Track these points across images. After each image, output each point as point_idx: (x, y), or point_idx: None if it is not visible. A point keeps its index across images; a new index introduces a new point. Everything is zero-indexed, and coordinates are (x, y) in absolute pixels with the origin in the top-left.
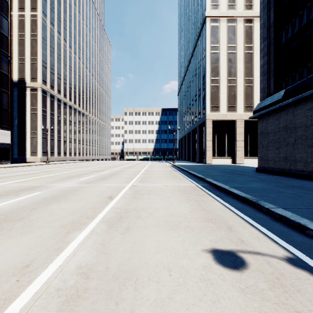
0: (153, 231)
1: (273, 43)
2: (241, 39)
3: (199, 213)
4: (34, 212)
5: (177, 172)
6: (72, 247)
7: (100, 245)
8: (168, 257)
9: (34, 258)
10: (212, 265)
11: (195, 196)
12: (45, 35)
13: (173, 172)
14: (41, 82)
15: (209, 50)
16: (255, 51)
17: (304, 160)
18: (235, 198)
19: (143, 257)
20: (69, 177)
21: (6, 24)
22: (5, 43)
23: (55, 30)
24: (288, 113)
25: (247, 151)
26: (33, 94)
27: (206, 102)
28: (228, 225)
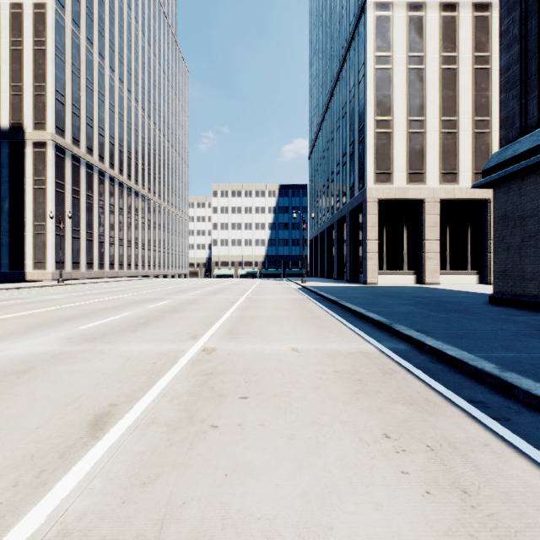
0: None
1: (537, 10)
2: (435, 42)
3: None
4: None
5: (314, 305)
6: None
7: None
8: None
9: None
10: None
11: (406, 413)
12: (62, 44)
13: (305, 304)
14: (53, 130)
15: (372, 64)
16: (461, 65)
17: None
18: None
19: None
20: (64, 318)
21: None
22: None
23: (82, 36)
24: None
25: (445, 260)
26: (38, 153)
27: (366, 165)
28: None
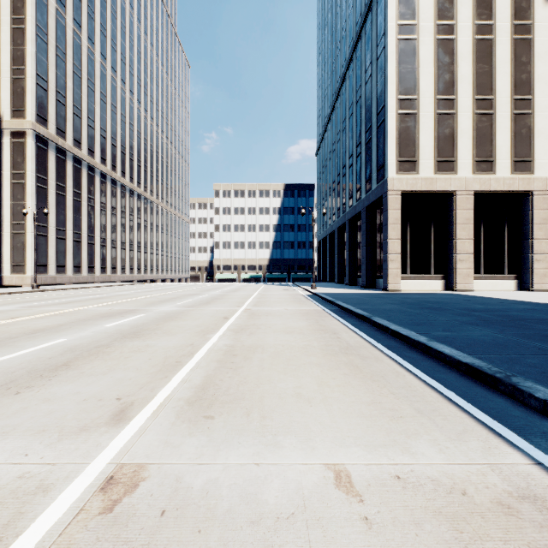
0: None
1: None
2: (468, 8)
3: None
4: None
5: (337, 323)
6: None
7: None
8: None
9: None
10: None
11: None
12: (44, 23)
13: (324, 321)
14: (34, 119)
15: (394, 34)
16: (498, 34)
17: None
18: None
19: None
20: None
21: None
22: None
23: (68, 16)
24: None
25: (478, 262)
26: (17, 144)
27: (386, 151)
28: None
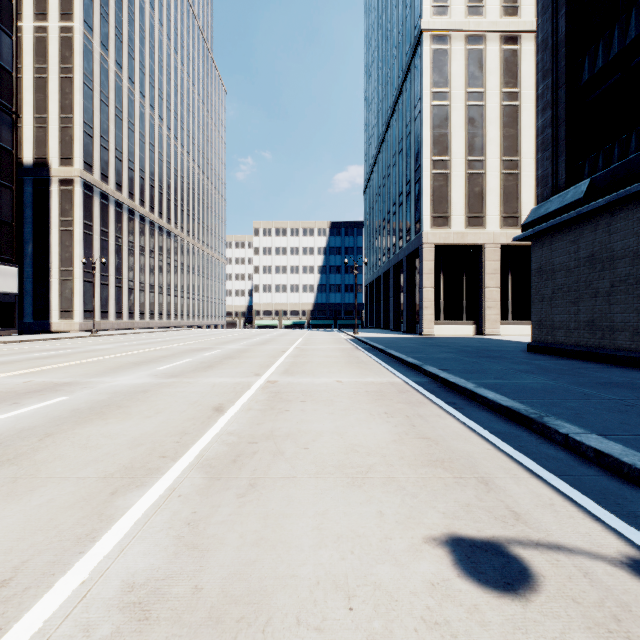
0: (310, 490)
1: (565, 81)
2: (495, 77)
3: (413, 446)
4: (47, 444)
5: (362, 353)
6: (119, 532)
7: (184, 525)
8: (346, 560)
9: (25, 561)
10: (451, 580)
11: (402, 406)
12: (90, 71)
13: (354, 352)
14: (81, 166)
15: (429, 100)
16: (523, 101)
17: (632, 327)
18: (491, 409)
19: (285, 557)
20: (135, 363)
21: (7, 46)
22: (6, 86)
23: (111, 60)
24: (597, 229)
25: (507, 309)
26: (65, 192)
27: (422, 207)
28: (481, 475)
